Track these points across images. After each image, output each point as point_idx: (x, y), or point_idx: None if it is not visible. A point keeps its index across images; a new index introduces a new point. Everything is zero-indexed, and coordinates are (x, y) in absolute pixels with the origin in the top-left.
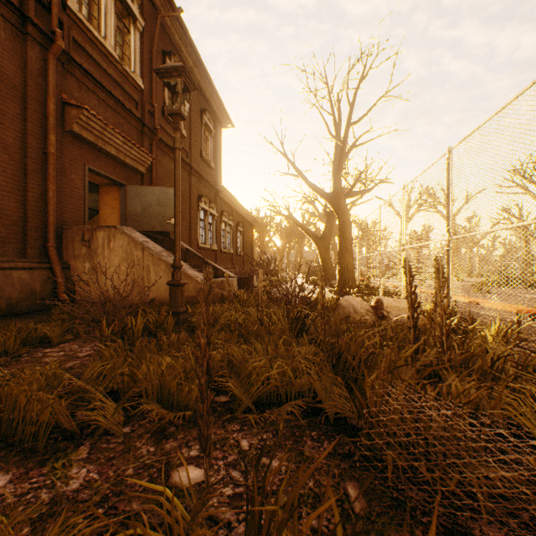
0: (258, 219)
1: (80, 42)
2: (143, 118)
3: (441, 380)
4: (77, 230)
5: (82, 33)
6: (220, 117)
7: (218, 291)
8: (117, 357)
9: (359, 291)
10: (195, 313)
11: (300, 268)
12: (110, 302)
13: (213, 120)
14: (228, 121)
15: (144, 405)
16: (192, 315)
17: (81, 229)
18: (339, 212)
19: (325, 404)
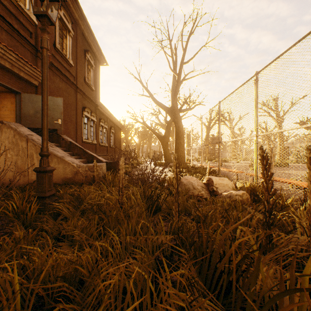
0: (124, 126)
1: None
2: (37, 45)
3: None
4: None
5: None
6: (99, 57)
7: (90, 173)
8: None
9: (189, 170)
10: (66, 194)
11: (149, 155)
12: None
13: (94, 58)
14: (104, 61)
15: None
16: (63, 195)
17: None
18: (175, 120)
19: None
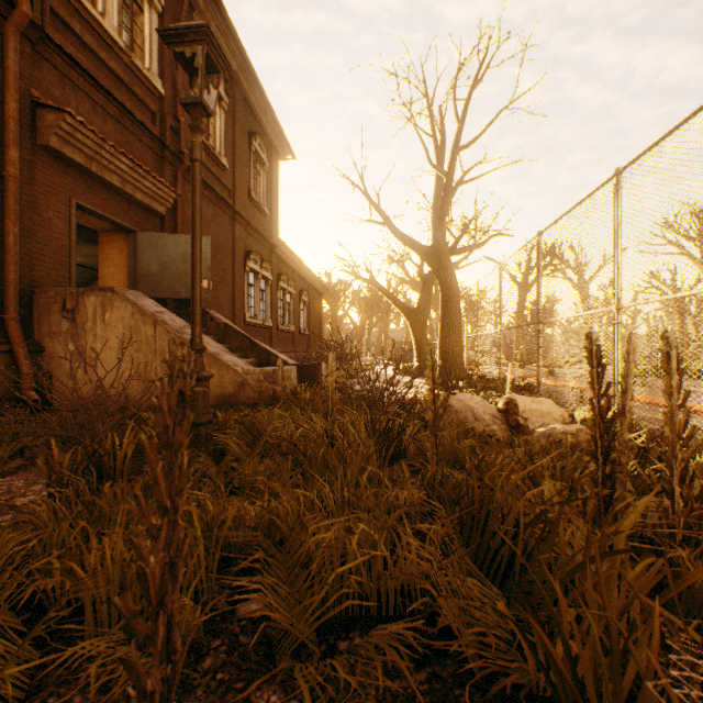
0: (329, 287)
1: (62, 14)
2: (163, 137)
3: (673, 565)
4: (55, 295)
5: (66, 3)
6: (277, 145)
7: (267, 385)
8: (70, 513)
9: (471, 383)
10: (229, 422)
11: (384, 352)
12: (86, 408)
13: (267, 147)
14: (287, 151)
15: (79, 645)
16: (224, 425)
17: (61, 294)
18: (442, 273)
19: (463, 640)
